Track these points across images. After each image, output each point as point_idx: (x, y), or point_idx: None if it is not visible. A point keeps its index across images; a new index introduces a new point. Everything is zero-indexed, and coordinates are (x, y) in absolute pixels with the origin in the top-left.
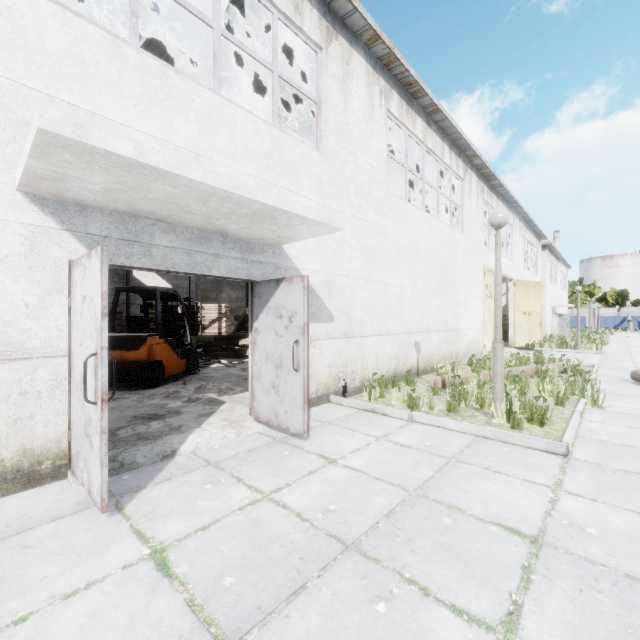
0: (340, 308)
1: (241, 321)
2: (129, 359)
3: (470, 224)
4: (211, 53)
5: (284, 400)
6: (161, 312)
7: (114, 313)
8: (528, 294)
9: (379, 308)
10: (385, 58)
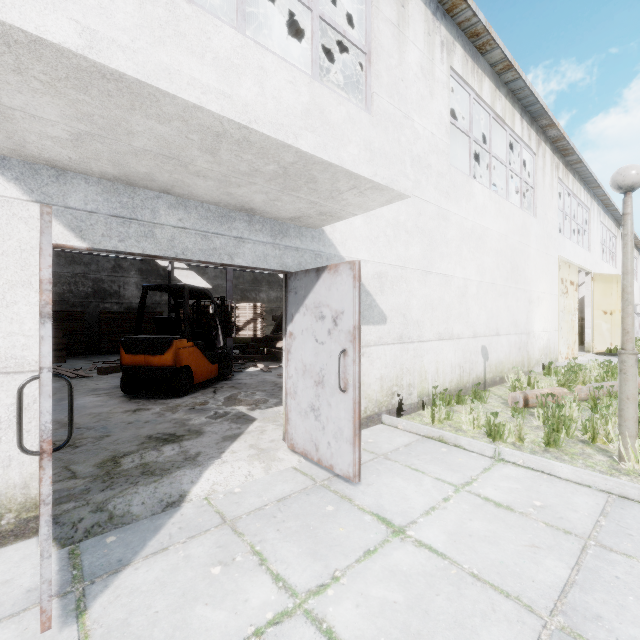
0: (394, 306)
1: (279, 322)
2: (154, 364)
3: (543, 207)
4: None
5: (326, 428)
6: (194, 312)
7: (141, 313)
8: (609, 290)
9: (440, 306)
10: (448, 1)
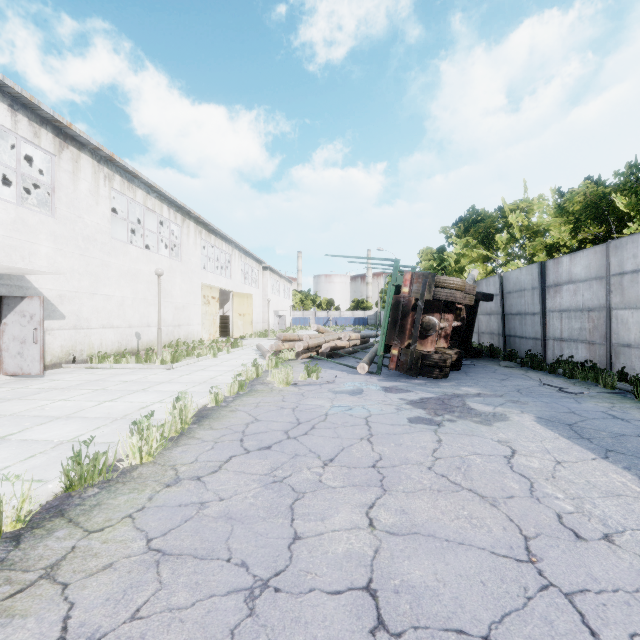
0: (71, 311)
1: None
2: None
3: (188, 255)
4: None
5: (27, 359)
6: None
7: None
8: (243, 302)
9: (104, 311)
10: (108, 157)
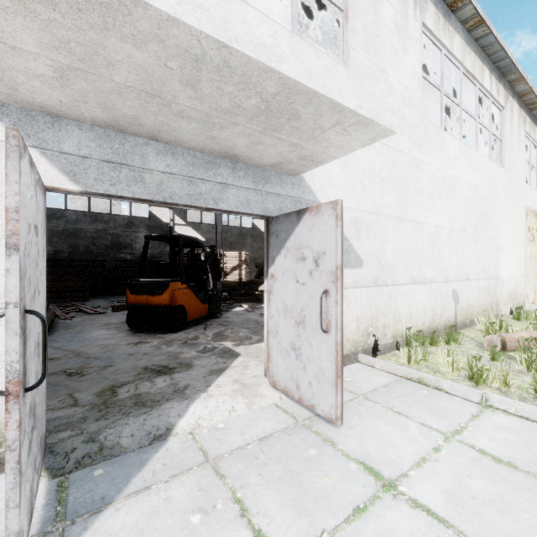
0: (369, 251)
1: (261, 268)
2: (154, 303)
3: (511, 158)
4: None
5: (307, 368)
6: (189, 259)
7: (144, 260)
8: None
9: (413, 252)
10: None
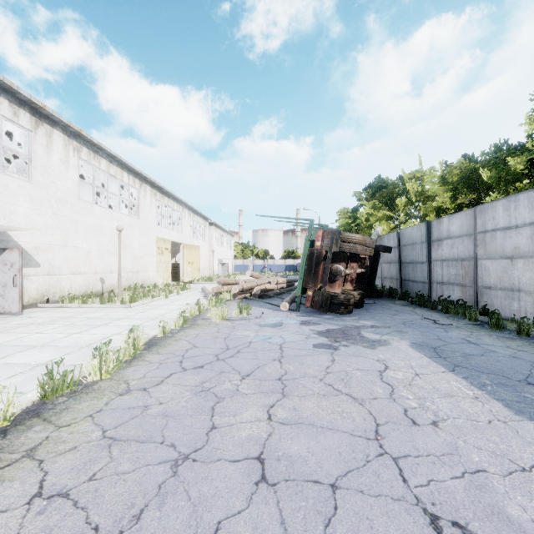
0: (45, 260)
1: None
2: None
3: (145, 214)
4: None
5: (8, 300)
6: None
7: None
8: (192, 252)
9: (73, 260)
10: (77, 133)
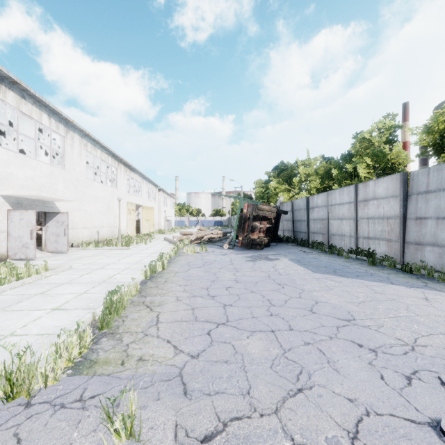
0: (71, 219)
1: None
2: None
3: (121, 185)
4: (1, 109)
5: (60, 244)
6: None
7: None
8: (148, 212)
9: (84, 219)
10: (86, 134)
